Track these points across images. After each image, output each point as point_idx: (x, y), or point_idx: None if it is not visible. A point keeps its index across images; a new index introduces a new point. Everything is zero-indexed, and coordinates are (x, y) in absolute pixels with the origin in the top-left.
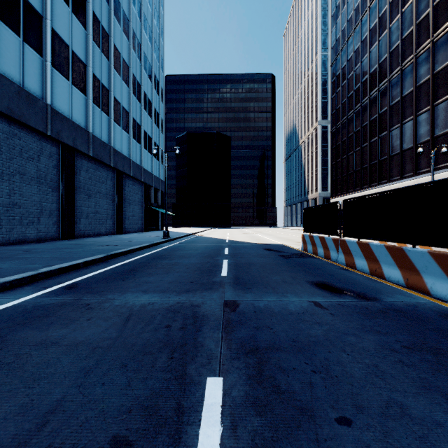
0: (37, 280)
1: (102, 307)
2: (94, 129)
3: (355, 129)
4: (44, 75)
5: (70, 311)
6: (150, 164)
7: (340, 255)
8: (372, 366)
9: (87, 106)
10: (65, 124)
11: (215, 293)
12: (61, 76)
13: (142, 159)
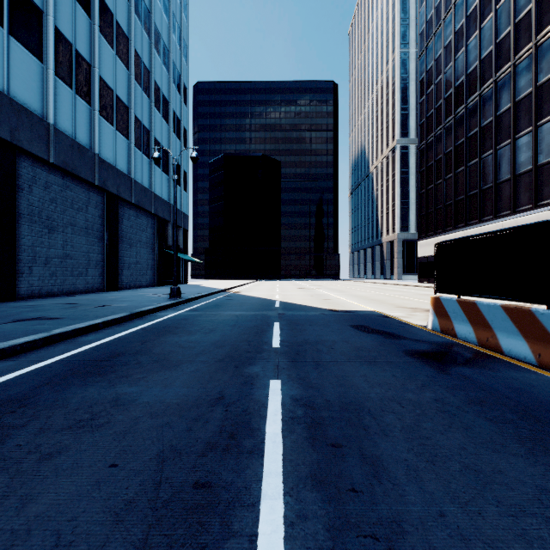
0: None
1: None
2: (61, 120)
3: (456, 141)
4: None
5: None
6: (165, 190)
7: None
8: None
9: (45, 80)
10: None
11: None
12: None
13: (152, 180)
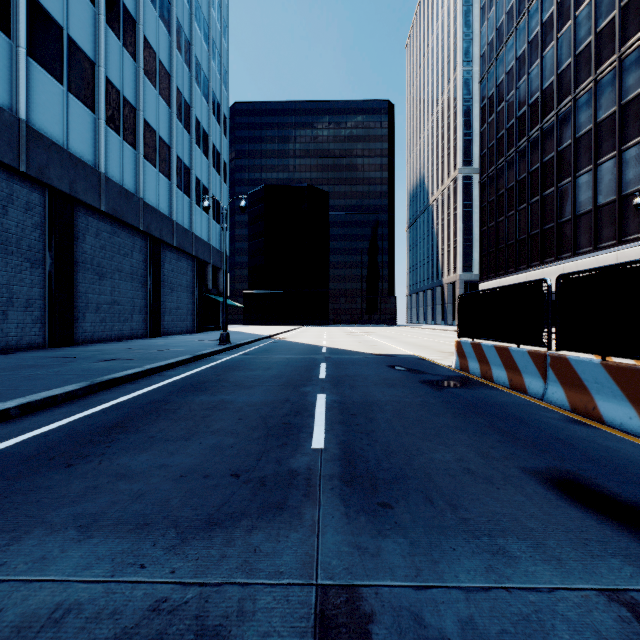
0: None
1: None
2: (110, 168)
3: (518, 176)
4: (14, 71)
5: None
6: (205, 230)
7: (553, 387)
8: None
9: (97, 130)
10: (55, 155)
11: (290, 537)
12: (48, 76)
13: (192, 220)
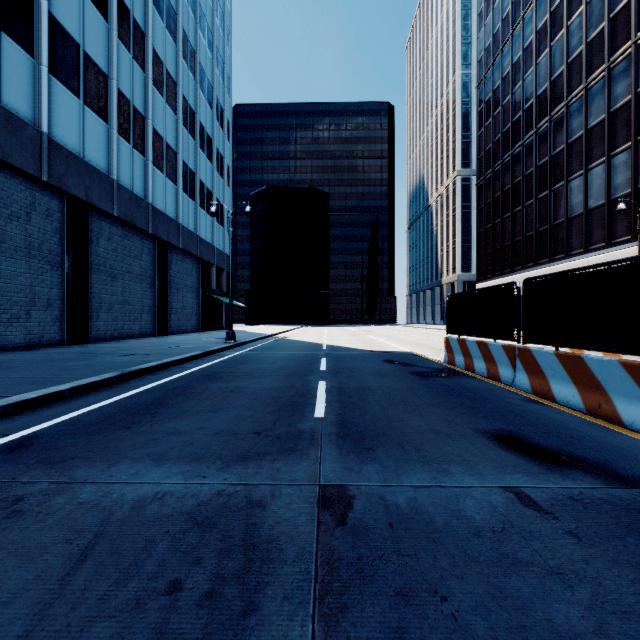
0: None
1: (45, 510)
2: (121, 175)
3: (513, 179)
4: (37, 87)
5: None
6: (209, 232)
7: (520, 375)
8: None
9: (110, 140)
10: (72, 165)
11: (300, 464)
12: (67, 90)
13: (197, 223)
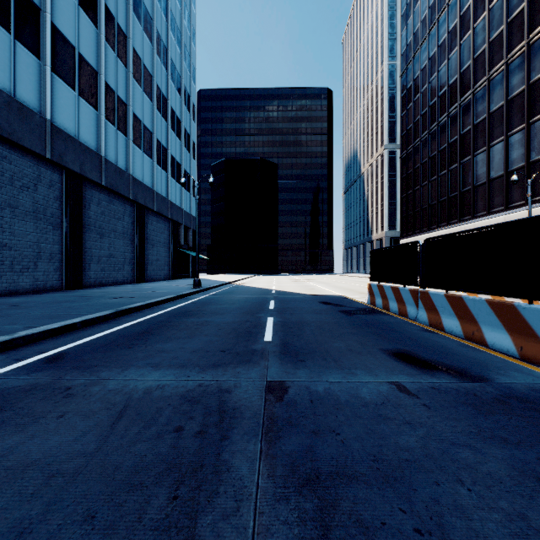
0: (11, 348)
1: (88, 393)
2: (108, 152)
3: (430, 153)
4: (42, 83)
5: (38, 401)
6: (178, 197)
7: (421, 312)
8: (516, 517)
9: (99, 124)
10: (70, 145)
11: (254, 369)
12: (65, 85)
13: (169, 190)
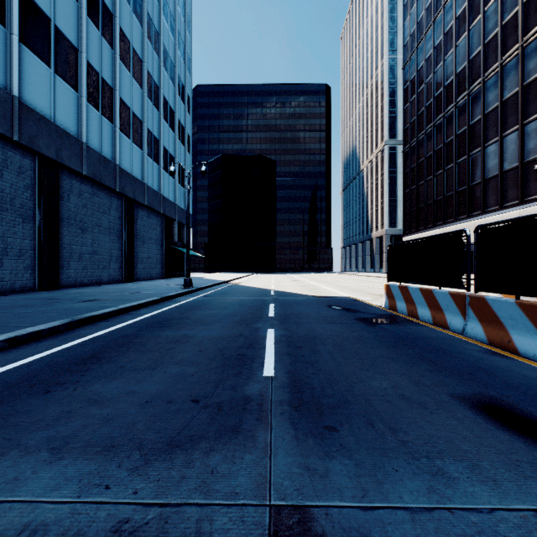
0: None
1: None
2: (91, 138)
3: (435, 146)
4: (8, 54)
5: None
6: (172, 192)
7: (472, 324)
8: None
9: (80, 107)
10: (43, 127)
11: (244, 458)
12: (38, 59)
13: (161, 184)
